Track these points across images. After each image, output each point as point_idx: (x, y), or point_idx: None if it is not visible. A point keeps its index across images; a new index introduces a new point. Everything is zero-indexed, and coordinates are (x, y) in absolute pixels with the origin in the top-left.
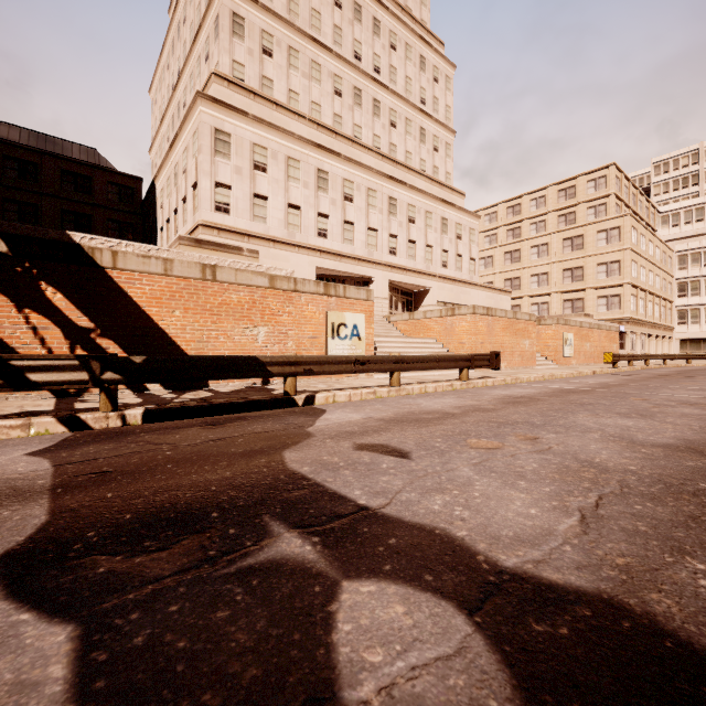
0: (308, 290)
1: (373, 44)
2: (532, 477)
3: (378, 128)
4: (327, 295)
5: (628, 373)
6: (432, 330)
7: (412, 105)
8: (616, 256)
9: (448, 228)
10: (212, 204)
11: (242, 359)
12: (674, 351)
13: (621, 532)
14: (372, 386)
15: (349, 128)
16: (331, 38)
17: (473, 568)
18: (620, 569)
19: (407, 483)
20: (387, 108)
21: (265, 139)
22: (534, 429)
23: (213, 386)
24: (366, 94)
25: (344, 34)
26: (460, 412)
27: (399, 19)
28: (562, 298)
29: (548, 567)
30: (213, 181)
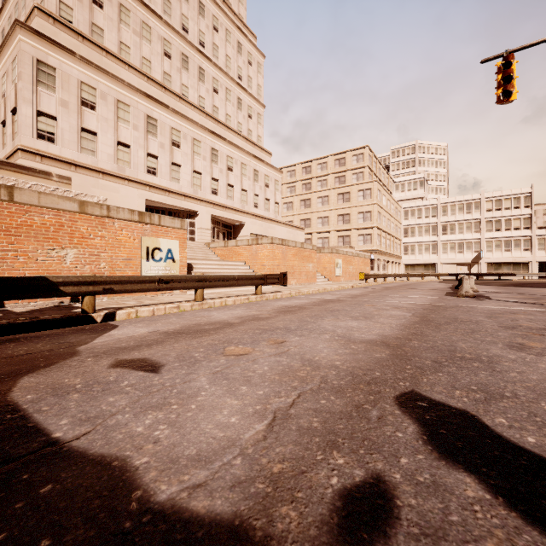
0: (122, 217)
1: (199, 22)
2: (256, 380)
3: (203, 91)
4: (142, 222)
5: (372, 286)
6: (242, 255)
7: (231, 78)
8: (369, 208)
9: (259, 178)
10: (34, 131)
11: (26, 279)
12: (402, 272)
13: (296, 431)
14: (179, 301)
15: (177, 86)
16: (161, 7)
17: (117, 513)
18: (271, 479)
19: (132, 402)
20: (211, 77)
21: (93, 80)
22: (286, 334)
23: (10, 306)
24: (193, 61)
25: (173, 7)
26: (239, 321)
27: (221, 8)
28: (337, 235)
29: (203, 492)
30: (35, 109)
